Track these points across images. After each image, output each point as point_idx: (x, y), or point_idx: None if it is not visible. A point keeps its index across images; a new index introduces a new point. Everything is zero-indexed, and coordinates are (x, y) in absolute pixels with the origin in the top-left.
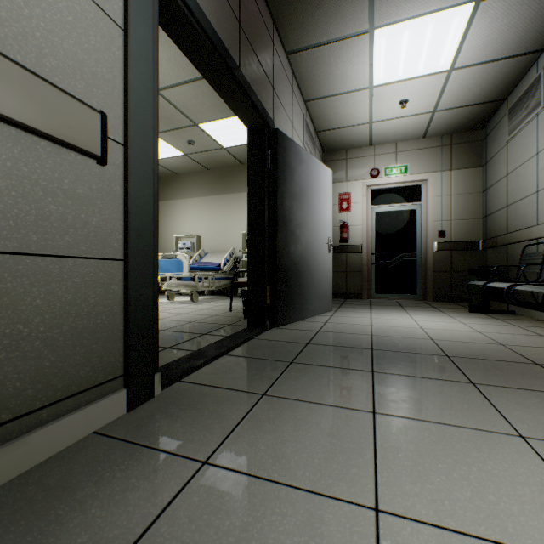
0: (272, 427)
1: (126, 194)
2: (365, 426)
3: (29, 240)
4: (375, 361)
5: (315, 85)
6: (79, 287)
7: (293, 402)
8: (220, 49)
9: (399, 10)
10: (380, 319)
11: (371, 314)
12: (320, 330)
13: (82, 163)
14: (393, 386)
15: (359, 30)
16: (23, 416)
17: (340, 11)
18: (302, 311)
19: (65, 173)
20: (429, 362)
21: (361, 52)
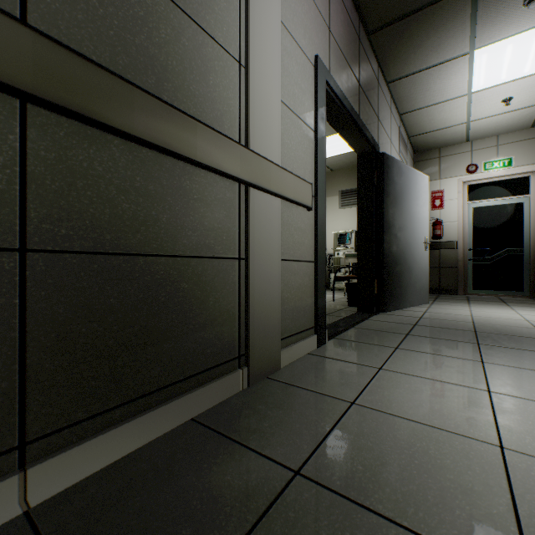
0: (411, 361)
1: (315, 224)
2: (476, 366)
3: (290, 254)
4: (479, 338)
5: (411, 101)
6: (302, 277)
7: (420, 353)
8: (351, 112)
9: (501, 32)
10: (480, 311)
11: (469, 308)
12: (422, 317)
13: (302, 212)
14: (497, 352)
15: (458, 54)
16: (289, 337)
17: (441, 45)
18: (402, 301)
19: (298, 219)
20: (531, 342)
21: (460, 69)
